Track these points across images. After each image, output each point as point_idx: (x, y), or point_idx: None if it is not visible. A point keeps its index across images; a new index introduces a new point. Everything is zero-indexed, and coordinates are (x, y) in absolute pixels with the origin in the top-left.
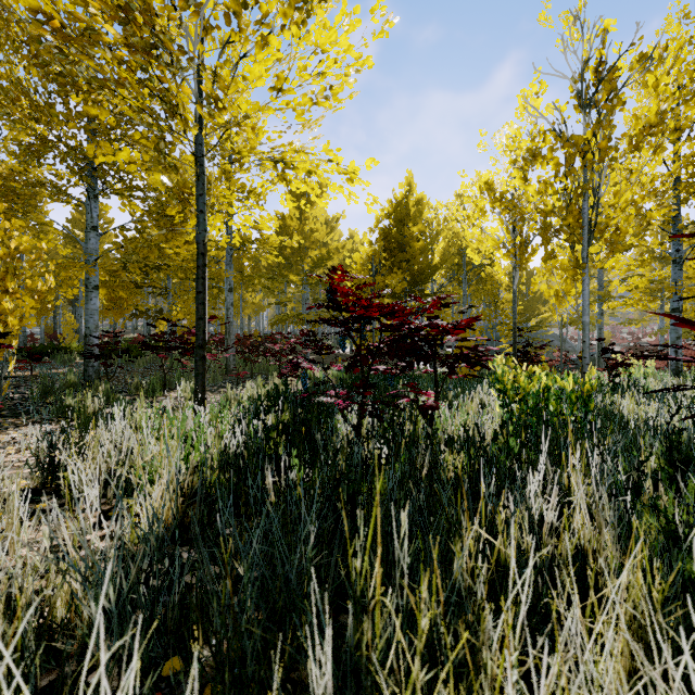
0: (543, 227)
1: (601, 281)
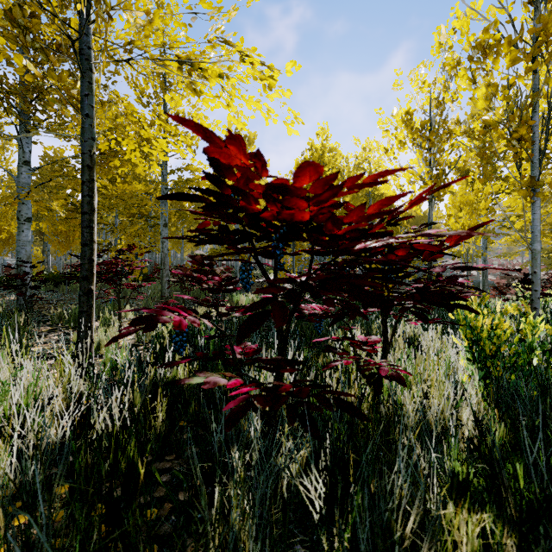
0: (482, 145)
1: None
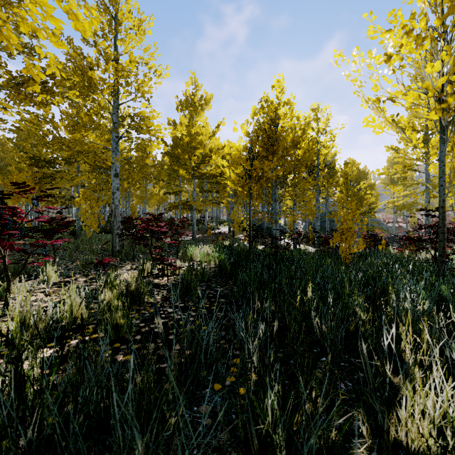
0: None
1: (428, 176)
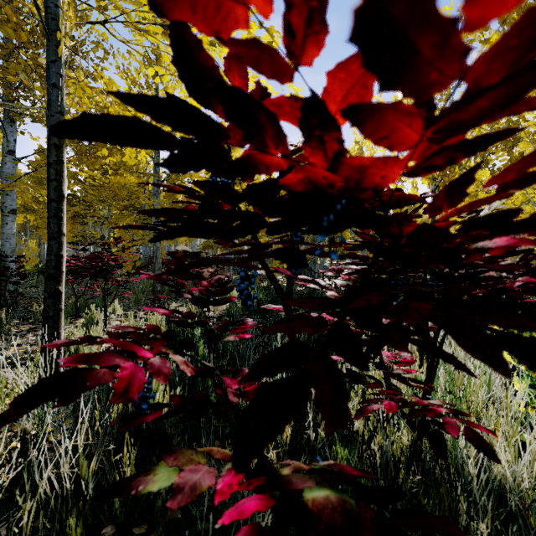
0: (508, 125)
1: None
